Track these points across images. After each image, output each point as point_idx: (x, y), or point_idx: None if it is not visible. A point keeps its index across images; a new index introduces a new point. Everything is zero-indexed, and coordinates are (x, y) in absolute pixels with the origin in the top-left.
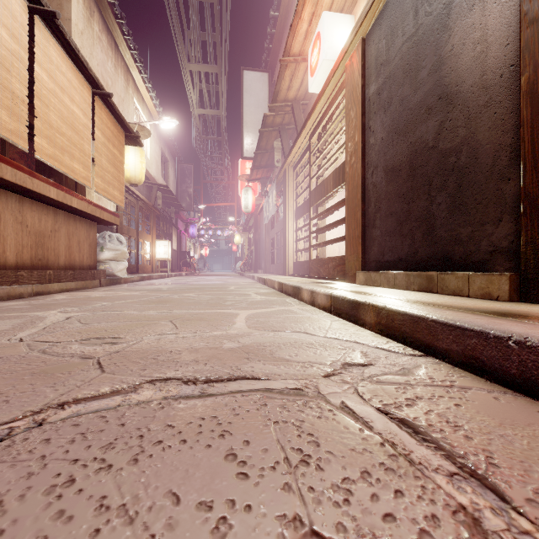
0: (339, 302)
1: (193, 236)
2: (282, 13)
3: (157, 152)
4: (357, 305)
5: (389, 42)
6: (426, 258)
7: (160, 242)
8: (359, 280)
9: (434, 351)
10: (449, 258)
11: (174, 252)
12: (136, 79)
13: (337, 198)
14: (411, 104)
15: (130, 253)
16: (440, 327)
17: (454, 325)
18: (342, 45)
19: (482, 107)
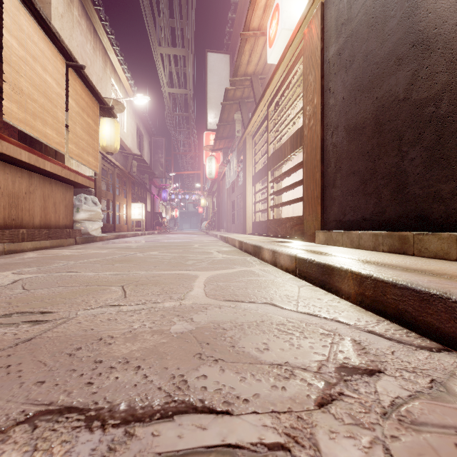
0: (306, 265)
1: (164, 199)
2: None
3: (133, 126)
4: (330, 270)
5: None
6: (396, 218)
7: (135, 204)
8: (318, 239)
9: None
10: (425, 217)
11: (148, 213)
12: (114, 61)
13: (291, 164)
14: (377, 58)
15: (109, 215)
16: None
17: None
18: (300, 15)
19: None
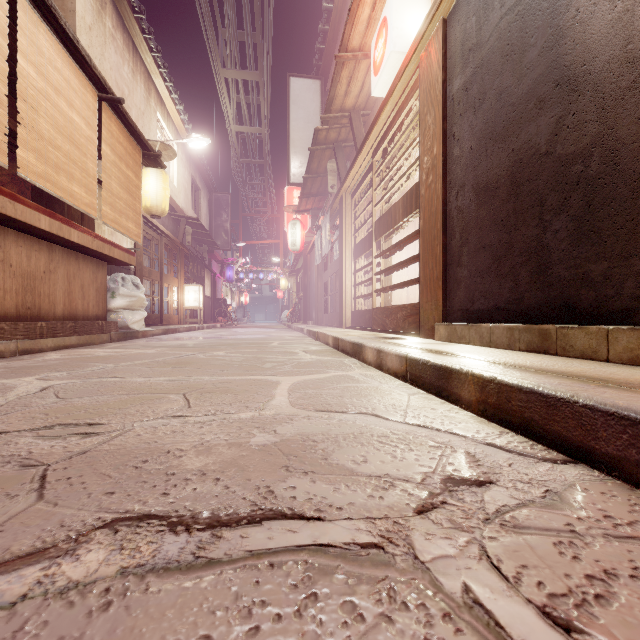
0: (419, 367)
1: (230, 280)
2: (337, 4)
3: (186, 178)
4: (447, 373)
5: (481, 19)
6: (536, 307)
7: (189, 287)
8: (439, 334)
9: (588, 456)
10: (572, 306)
11: (207, 299)
12: (160, 89)
13: (405, 232)
14: (513, 98)
15: (154, 301)
16: (601, 418)
17: (632, 417)
18: (415, 33)
19: (627, 90)
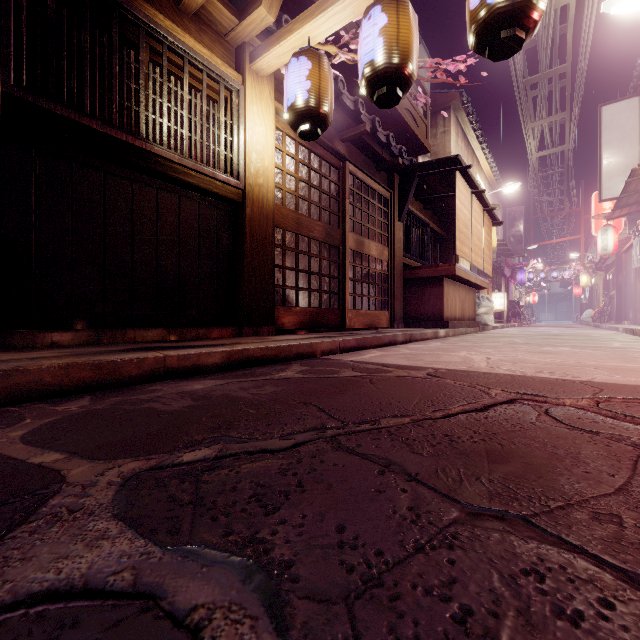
0: None
1: (521, 282)
2: None
3: None
4: None
5: None
6: None
7: (495, 294)
8: None
9: None
10: None
11: None
12: (478, 156)
13: None
14: None
15: None
16: None
17: None
18: None
19: None
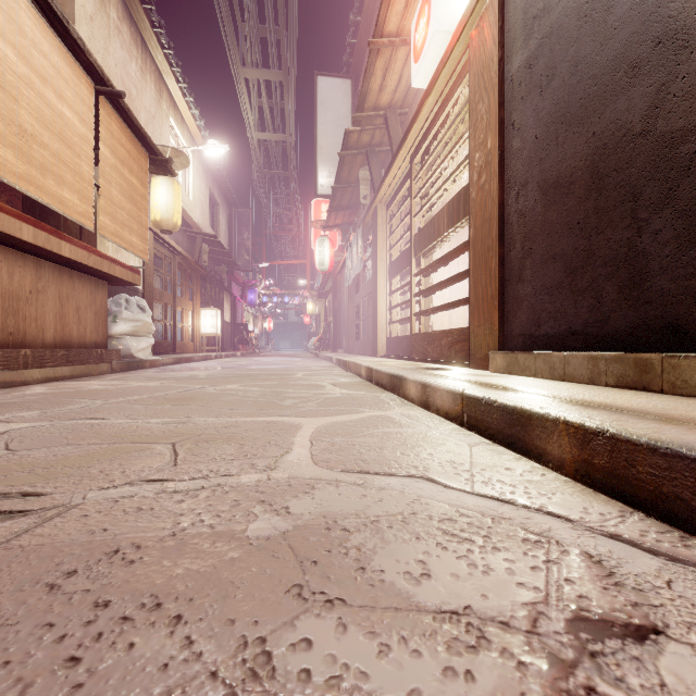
0: (481, 408)
1: (252, 304)
2: None
3: (203, 190)
4: (524, 418)
5: None
6: (627, 330)
7: (206, 311)
8: (495, 365)
9: None
10: (680, 329)
11: (227, 325)
12: (173, 90)
13: (447, 248)
14: (594, 69)
15: (166, 327)
16: None
17: None
18: (463, 10)
19: None
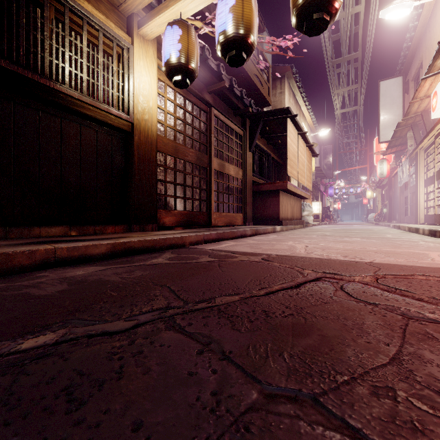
0: (431, 231)
1: (331, 195)
2: (414, 42)
3: None
4: (435, 231)
5: None
6: None
7: (314, 203)
8: None
9: None
10: None
11: None
12: (303, 110)
13: None
14: None
15: None
16: None
17: None
18: None
19: None
